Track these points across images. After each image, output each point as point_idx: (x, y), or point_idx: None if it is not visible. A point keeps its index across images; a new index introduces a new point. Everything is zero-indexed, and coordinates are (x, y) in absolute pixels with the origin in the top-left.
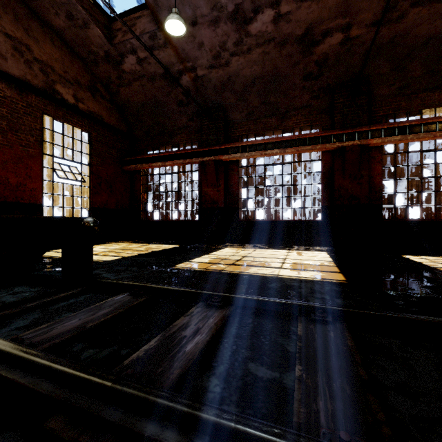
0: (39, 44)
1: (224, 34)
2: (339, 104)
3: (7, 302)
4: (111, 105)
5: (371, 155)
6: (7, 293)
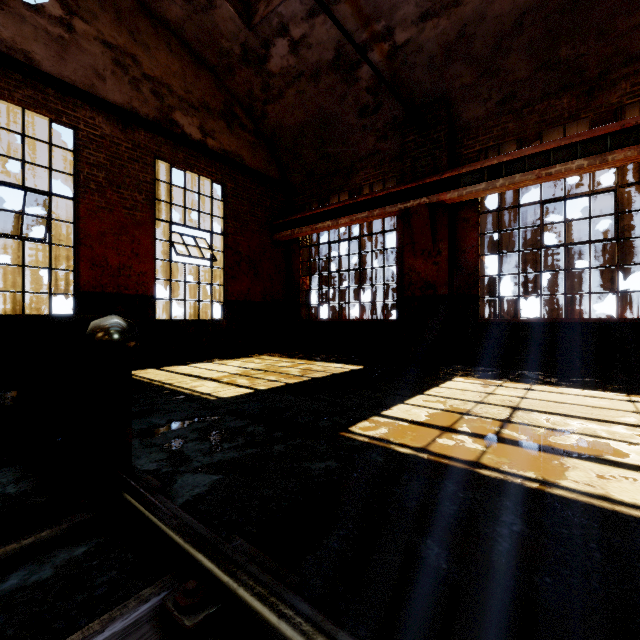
0: (150, 53)
1: None
2: None
3: None
4: (256, 138)
5: None
6: None
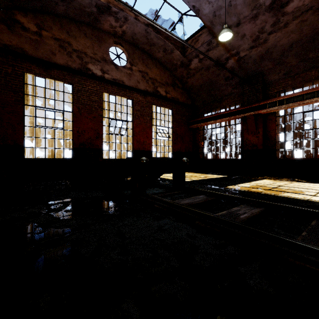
0: (151, 70)
1: (262, 22)
2: None
3: (156, 192)
4: (182, 90)
5: None
6: (153, 189)
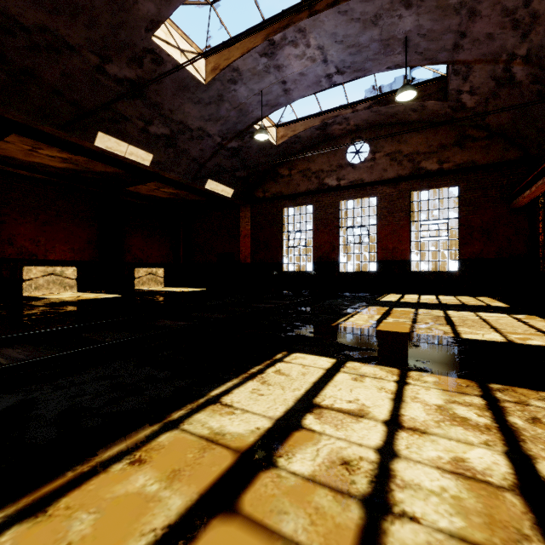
0: (407, 143)
1: (493, 8)
2: None
3: None
4: (489, 140)
5: None
6: None
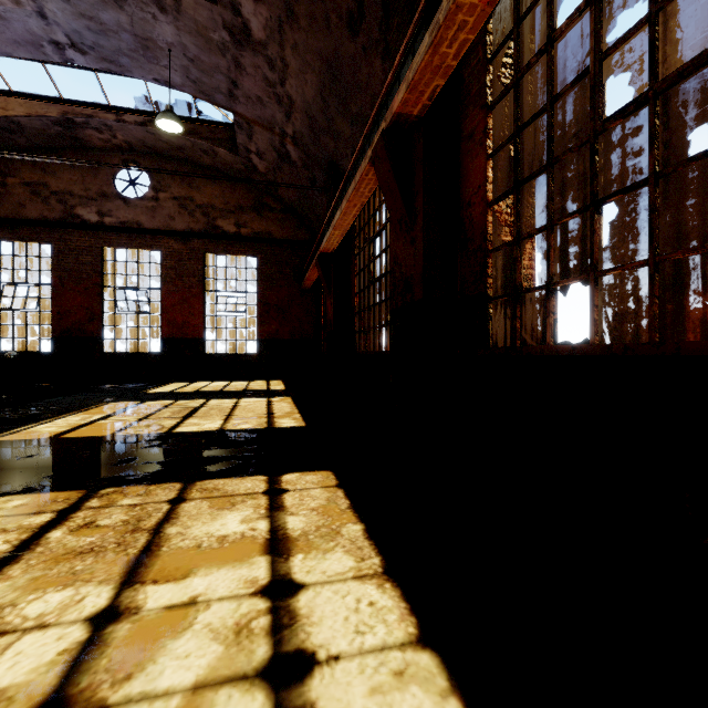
0: (201, 190)
1: (256, 69)
2: (394, 38)
3: None
4: (284, 214)
5: (467, 128)
6: None
